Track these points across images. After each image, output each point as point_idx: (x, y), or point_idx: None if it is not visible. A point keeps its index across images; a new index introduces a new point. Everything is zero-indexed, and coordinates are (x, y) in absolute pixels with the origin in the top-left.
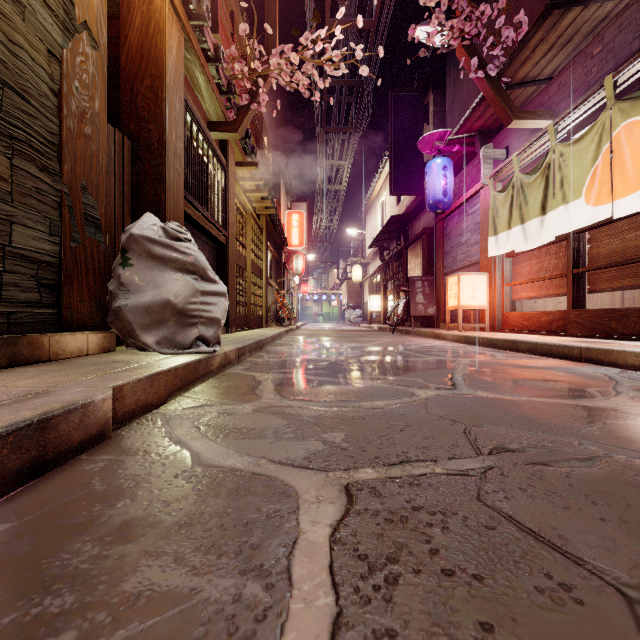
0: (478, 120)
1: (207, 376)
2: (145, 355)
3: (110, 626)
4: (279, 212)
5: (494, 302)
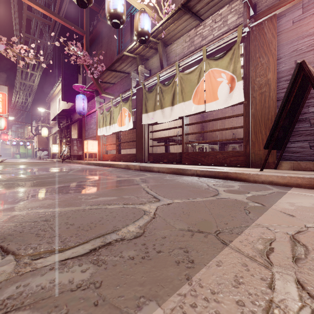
0: (94, 87)
1: None
2: None
3: (3, 187)
4: None
5: (100, 151)
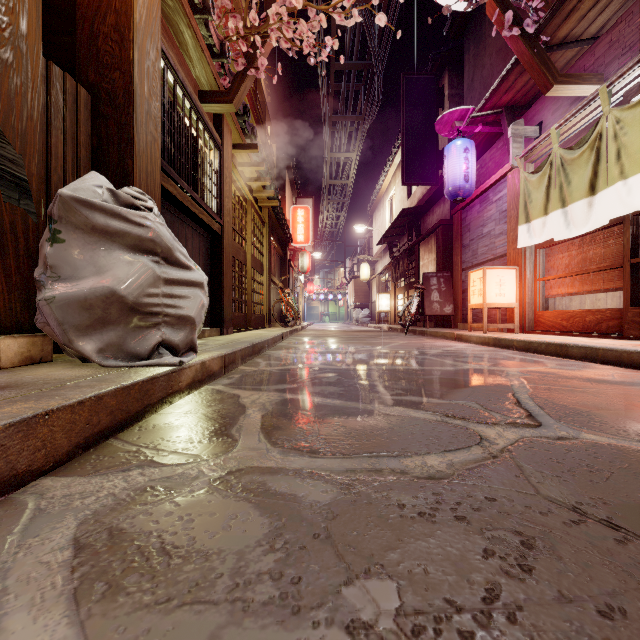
0: (507, 93)
1: (169, 399)
2: (81, 369)
3: None
4: (284, 207)
5: (524, 299)
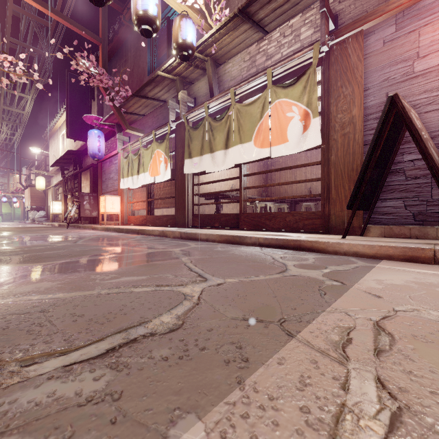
0: (115, 119)
1: None
2: None
3: None
4: None
5: (124, 211)
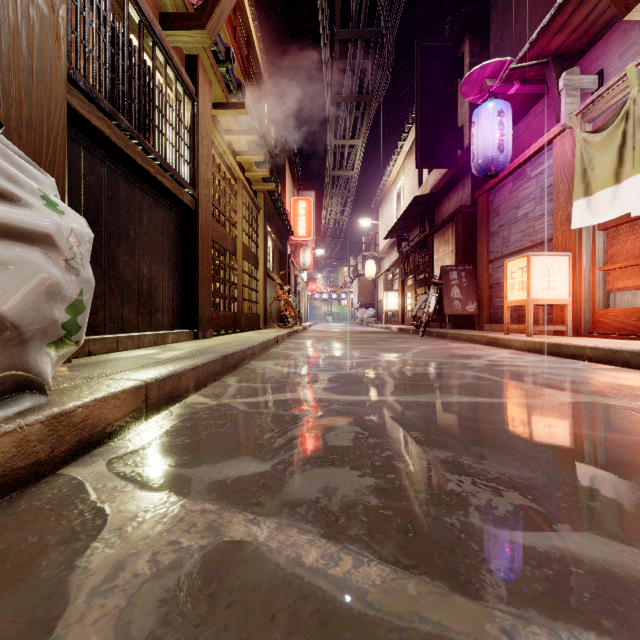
0: (558, 33)
1: None
2: None
3: None
4: (284, 199)
5: (579, 294)
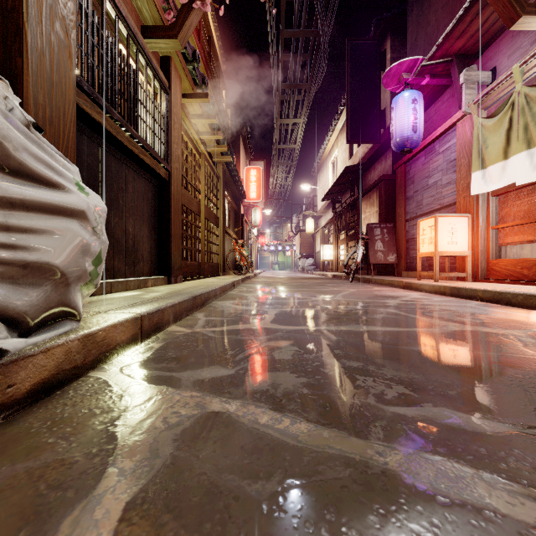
0: (459, 38)
1: None
2: None
3: None
4: (238, 168)
5: (477, 247)
